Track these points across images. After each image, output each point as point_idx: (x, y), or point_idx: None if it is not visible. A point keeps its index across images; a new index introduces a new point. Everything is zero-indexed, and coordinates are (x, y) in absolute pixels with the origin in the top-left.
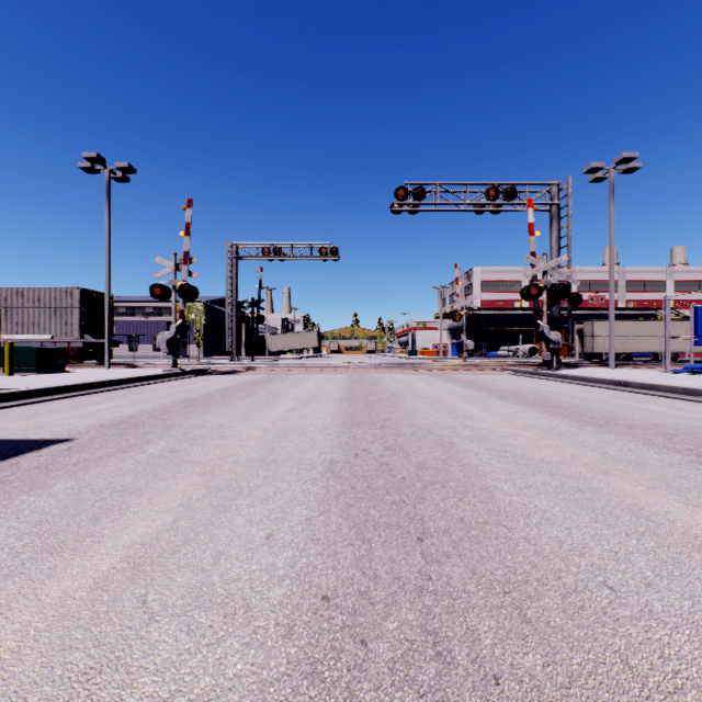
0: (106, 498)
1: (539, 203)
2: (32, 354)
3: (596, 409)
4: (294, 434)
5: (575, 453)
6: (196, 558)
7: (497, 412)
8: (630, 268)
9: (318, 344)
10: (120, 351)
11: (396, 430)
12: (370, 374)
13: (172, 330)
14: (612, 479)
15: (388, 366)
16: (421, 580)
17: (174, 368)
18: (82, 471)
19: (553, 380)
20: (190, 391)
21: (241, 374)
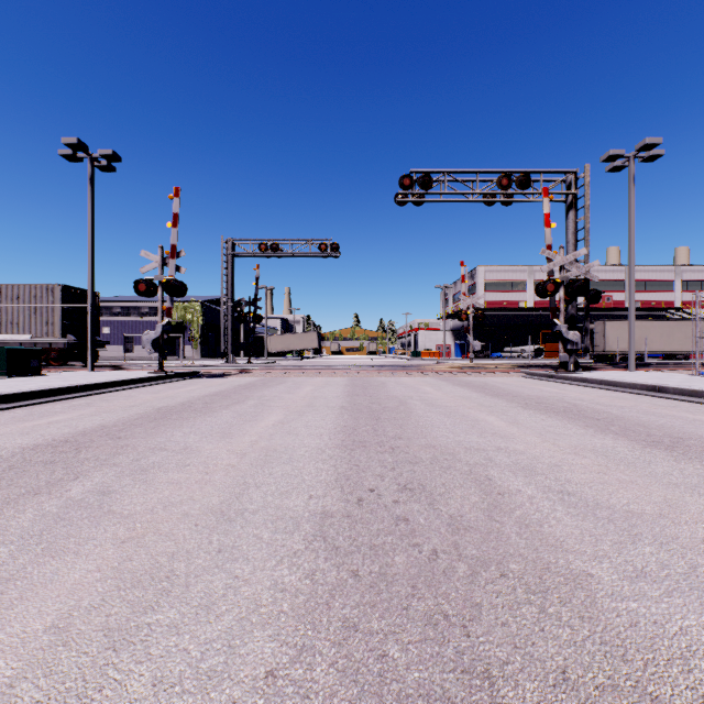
0: None
1: (554, 193)
2: (2, 356)
3: (646, 422)
4: (277, 462)
5: (668, 497)
6: None
7: (530, 427)
8: (637, 267)
9: (318, 345)
10: (115, 352)
11: (410, 455)
12: (372, 377)
13: (158, 330)
14: None
15: (392, 369)
16: None
17: (161, 370)
18: None
19: (573, 383)
20: (170, 397)
21: (234, 377)
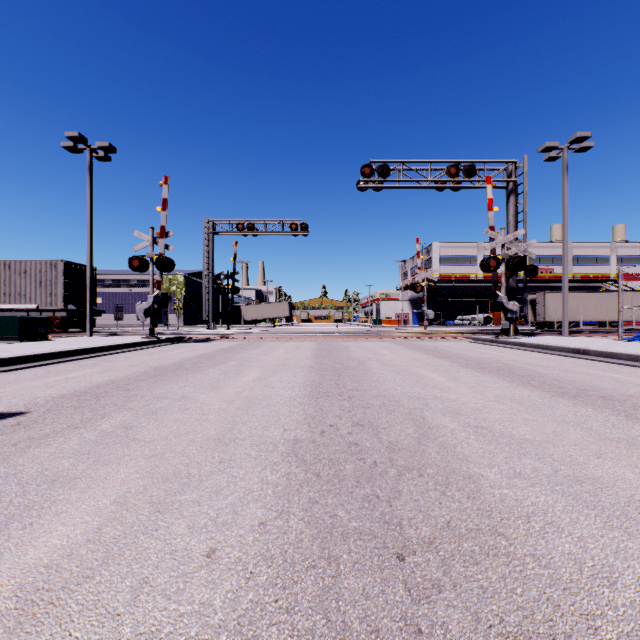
0: (31, 491)
1: (497, 180)
2: (14, 323)
3: (562, 378)
4: (258, 407)
5: (557, 430)
6: (110, 592)
7: (465, 382)
8: (576, 243)
9: (290, 314)
10: (106, 320)
11: (364, 402)
12: (337, 342)
13: (150, 300)
14: (609, 464)
15: (355, 335)
16: (408, 636)
17: (152, 336)
18: (19, 453)
19: (512, 347)
20: (163, 358)
21: (216, 342)
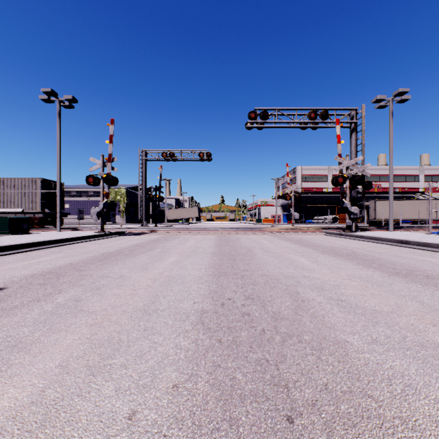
0: None
1: (343, 122)
2: (5, 222)
3: (394, 261)
4: (175, 284)
5: (398, 302)
6: None
7: (324, 264)
8: (396, 166)
9: (198, 215)
10: (72, 219)
11: (253, 280)
12: (231, 235)
13: (101, 206)
14: None
15: (244, 230)
16: None
17: (102, 230)
18: None
19: (354, 239)
20: (109, 247)
21: (147, 235)
